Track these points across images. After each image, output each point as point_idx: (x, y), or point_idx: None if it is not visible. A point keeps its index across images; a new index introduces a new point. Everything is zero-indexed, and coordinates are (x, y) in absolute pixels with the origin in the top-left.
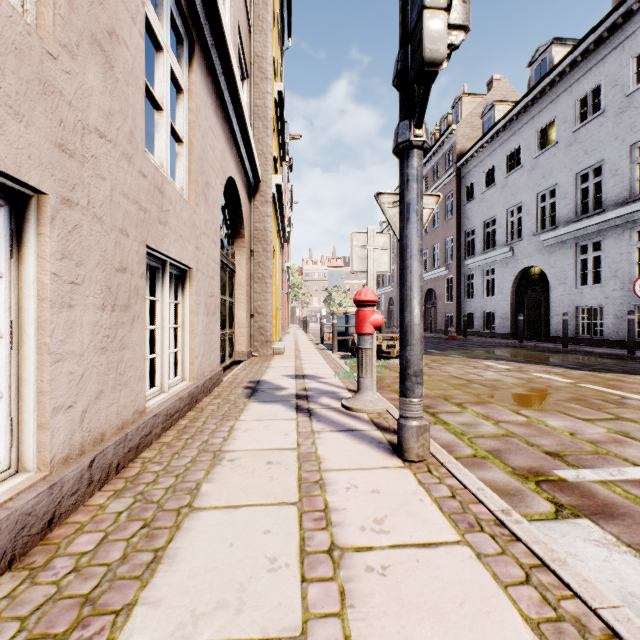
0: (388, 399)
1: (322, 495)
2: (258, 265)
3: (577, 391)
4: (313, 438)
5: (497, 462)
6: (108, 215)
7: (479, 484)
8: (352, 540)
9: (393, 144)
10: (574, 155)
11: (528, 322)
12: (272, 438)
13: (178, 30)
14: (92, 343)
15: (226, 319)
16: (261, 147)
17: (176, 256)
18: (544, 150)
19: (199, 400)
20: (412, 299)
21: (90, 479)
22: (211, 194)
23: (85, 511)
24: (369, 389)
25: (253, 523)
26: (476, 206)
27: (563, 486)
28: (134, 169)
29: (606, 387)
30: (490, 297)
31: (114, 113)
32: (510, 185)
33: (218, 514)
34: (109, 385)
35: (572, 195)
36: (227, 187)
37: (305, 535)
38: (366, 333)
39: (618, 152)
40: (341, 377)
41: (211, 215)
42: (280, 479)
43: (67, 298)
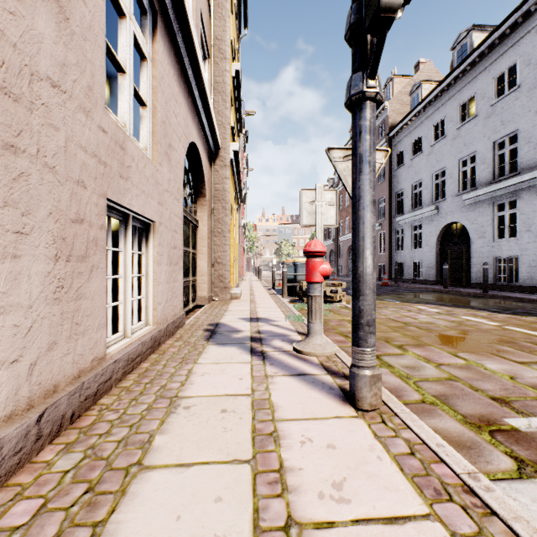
0: (334, 341)
1: (276, 451)
2: (218, 221)
3: (506, 334)
4: (266, 383)
5: (446, 409)
6: (62, 165)
7: (437, 439)
8: (310, 512)
9: (345, 97)
10: (492, 126)
11: (451, 270)
12: (227, 383)
13: (141, 1)
14: (43, 294)
15: (189, 268)
16: (220, 118)
17: (138, 210)
18: (465, 122)
19: (162, 343)
20: (365, 249)
21: (38, 434)
22: (174, 155)
23: (30, 470)
24: (318, 333)
25: (204, 487)
26: (405, 171)
27: (518, 437)
28: (93, 123)
29: (531, 330)
30: (417, 249)
31: (69, 65)
32: (435, 152)
33: (168, 475)
34: (63, 335)
35: (490, 160)
36: (190, 152)
37: (259, 504)
38: (315, 281)
39: (532, 122)
40: (291, 320)
41: (174, 174)
42: (234, 430)
43: (11, 248)
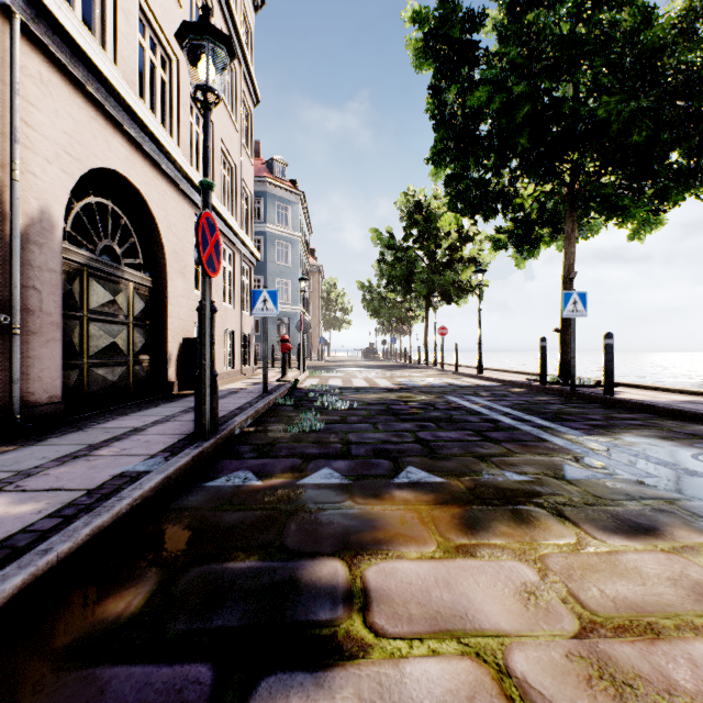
0: None
1: None
2: None
3: None
4: None
5: None
6: None
7: None
8: None
9: None
10: None
11: None
12: None
13: None
14: None
15: None
16: None
17: None
18: None
19: None
20: None
21: None
22: None
23: None
24: None
25: None
26: None
27: None
28: None
29: None
30: None
31: None
32: None
33: None
34: None
35: None
36: None
37: None
38: None
39: None
40: None
41: None
42: None
43: None
